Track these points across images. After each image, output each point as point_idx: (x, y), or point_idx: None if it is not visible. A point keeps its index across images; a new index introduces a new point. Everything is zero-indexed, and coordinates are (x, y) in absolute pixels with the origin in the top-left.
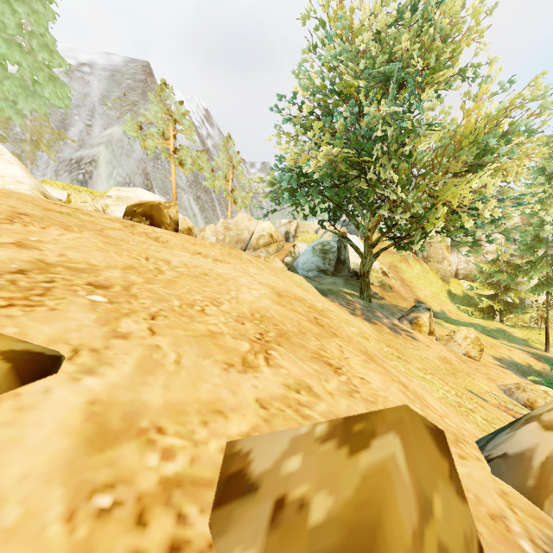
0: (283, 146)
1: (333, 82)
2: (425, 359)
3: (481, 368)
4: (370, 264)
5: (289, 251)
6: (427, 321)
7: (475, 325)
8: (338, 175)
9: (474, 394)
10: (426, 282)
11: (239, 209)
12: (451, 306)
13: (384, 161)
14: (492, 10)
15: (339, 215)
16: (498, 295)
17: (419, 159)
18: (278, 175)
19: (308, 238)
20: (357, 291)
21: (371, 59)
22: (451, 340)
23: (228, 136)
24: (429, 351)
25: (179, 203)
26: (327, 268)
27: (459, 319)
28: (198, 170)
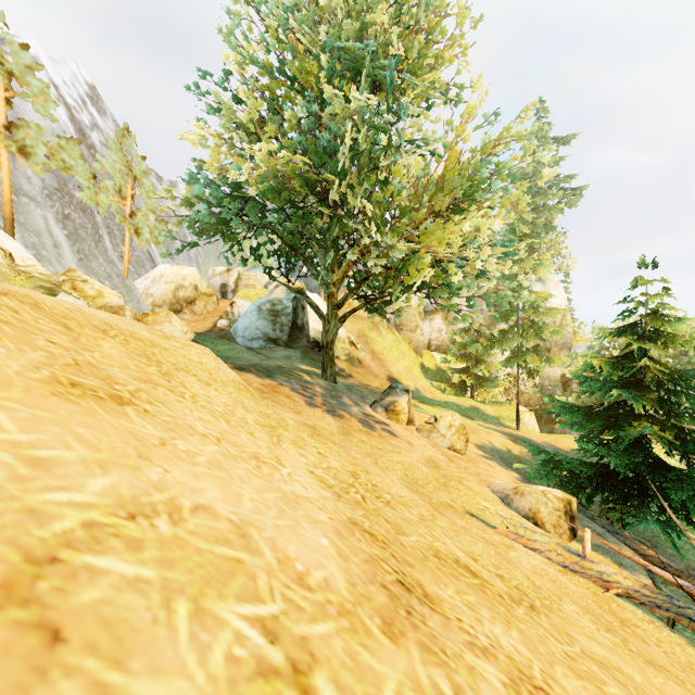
0: (197, 130)
1: (282, 60)
2: (410, 468)
3: (470, 466)
4: (335, 331)
5: (225, 310)
6: (406, 407)
7: (451, 404)
8: (289, 197)
9: (476, 517)
10: (399, 355)
11: (149, 246)
12: (425, 382)
13: (353, 181)
14: (475, 26)
15: (297, 267)
16: (469, 368)
17: (396, 192)
18: (188, 178)
19: (252, 293)
20: (318, 367)
21: (335, 29)
22: (434, 431)
23: (125, 129)
24: (413, 451)
25: (22, 221)
26: (279, 336)
27: (434, 397)
28: (61, 169)
